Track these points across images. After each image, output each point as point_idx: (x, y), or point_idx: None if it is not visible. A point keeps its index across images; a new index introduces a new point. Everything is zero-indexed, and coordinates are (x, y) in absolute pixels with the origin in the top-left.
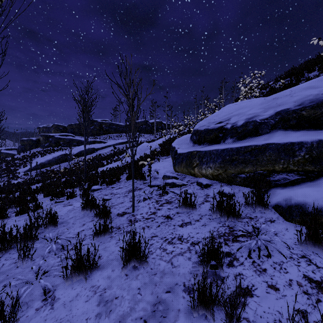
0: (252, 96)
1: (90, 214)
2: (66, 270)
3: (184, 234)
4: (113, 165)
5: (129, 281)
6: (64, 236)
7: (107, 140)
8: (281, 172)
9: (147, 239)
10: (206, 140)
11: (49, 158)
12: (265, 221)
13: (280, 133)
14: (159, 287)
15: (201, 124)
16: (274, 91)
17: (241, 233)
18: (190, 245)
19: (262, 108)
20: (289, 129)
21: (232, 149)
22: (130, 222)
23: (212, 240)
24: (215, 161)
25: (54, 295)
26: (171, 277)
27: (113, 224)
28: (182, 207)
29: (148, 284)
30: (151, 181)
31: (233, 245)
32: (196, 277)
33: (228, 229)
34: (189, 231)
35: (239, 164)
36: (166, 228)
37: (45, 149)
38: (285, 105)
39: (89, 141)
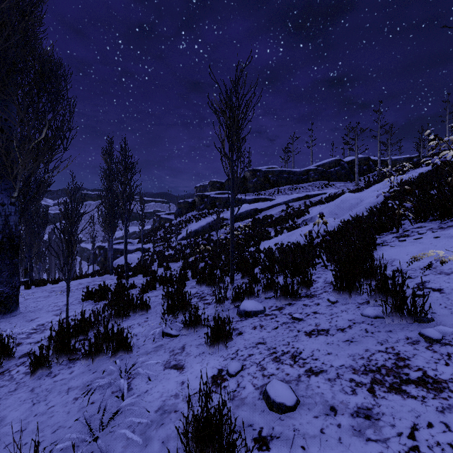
0: None
1: None
2: None
3: None
4: (286, 237)
5: None
6: None
7: (275, 196)
8: None
9: None
10: None
11: (202, 224)
12: None
13: None
14: None
15: None
16: None
17: None
18: None
19: None
20: None
21: None
22: None
23: None
24: None
25: None
26: None
27: None
28: None
29: None
30: None
31: None
32: None
33: None
34: None
35: None
36: None
37: (200, 212)
38: None
39: (250, 199)
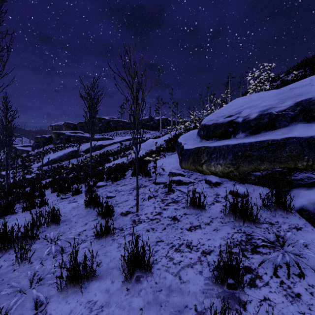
0: (261, 89)
1: (93, 213)
2: (60, 280)
3: (193, 240)
4: (119, 161)
5: (130, 298)
6: (65, 237)
7: (115, 137)
8: (305, 170)
9: (151, 245)
10: (214, 135)
11: (60, 154)
12: (289, 228)
13: (301, 126)
14: (165, 310)
15: (208, 119)
16: (286, 83)
17: (262, 243)
18: (200, 255)
19: (278, 99)
20: (313, 121)
21: (245, 144)
22: (134, 223)
23: (229, 254)
24: (226, 158)
25: (46, 310)
26: (180, 296)
27: (116, 225)
28: (190, 207)
29: (151, 303)
30: (156, 179)
31: (253, 258)
32: (210, 298)
33: (245, 237)
34: (198, 236)
35: (254, 161)
36: (172, 232)
37: (57, 146)
38: (306, 94)
39: (97, 138)
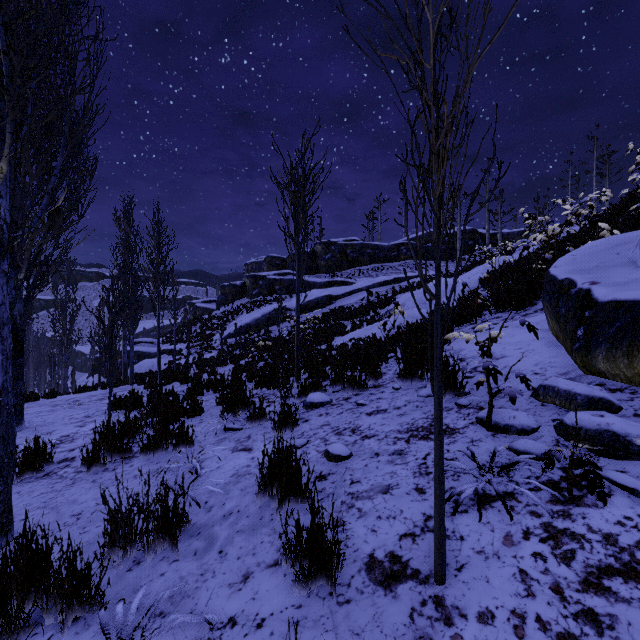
0: None
1: (277, 519)
2: None
3: None
4: (364, 331)
5: None
6: (167, 634)
7: (355, 279)
8: None
9: None
10: None
11: (256, 316)
12: None
13: None
14: None
15: None
16: None
17: None
18: None
19: None
20: None
21: None
22: None
23: None
24: None
25: None
26: None
27: None
28: None
29: None
30: (492, 410)
31: None
32: None
33: None
34: None
35: None
36: None
37: (253, 300)
38: None
39: (321, 283)
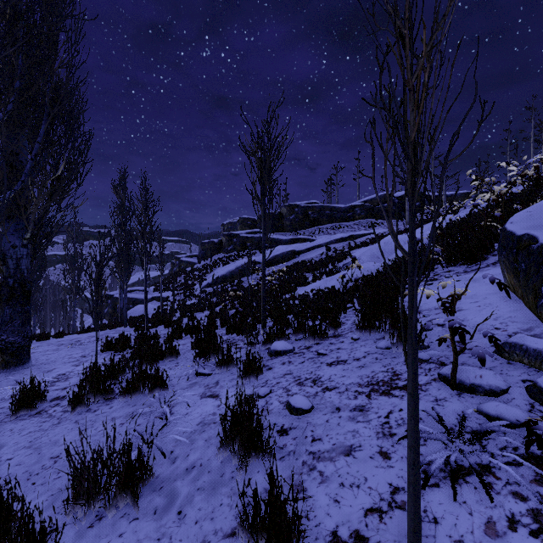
0: None
1: (237, 477)
2: None
3: None
4: (324, 282)
5: None
6: None
7: (316, 236)
8: None
9: None
10: None
11: (231, 268)
12: None
13: None
14: None
15: None
16: None
17: None
18: None
19: None
20: None
21: None
22: None
23: None
24: None
25: None
26: None
27: None
28: None
29: None
30: (456, 368)
31: None
32: None
33: None
34: None
35: None
36: None
37: (228, 255)
38: None
39: (286, 240)
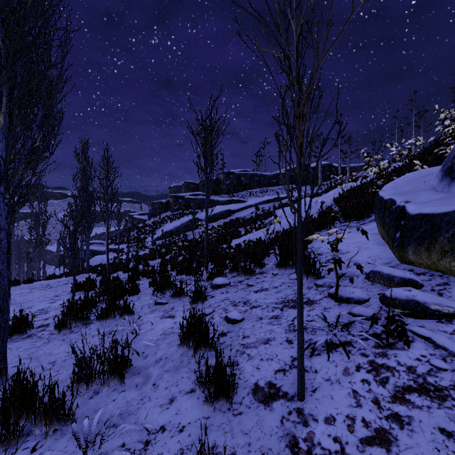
0: None
1: (193, 362)
2: None
3: None
4: (253, 235)
5: None
6: (118, 438)
7: (247, 198)
8: None
9: None
10: None
11: (177, 224)
12: None
13: None
14: None
15: None
16: None
17: None
18: None
19: None
20: None
21: None
22: None
23: None
24: None
25: None
26: None
27: (240, 441)
28: None
29: None
30: (338, 287)
31: None
32: None
33: None
34: None
35: None
36: None
37: (175, 213)
38: None
39: (223, 201)
